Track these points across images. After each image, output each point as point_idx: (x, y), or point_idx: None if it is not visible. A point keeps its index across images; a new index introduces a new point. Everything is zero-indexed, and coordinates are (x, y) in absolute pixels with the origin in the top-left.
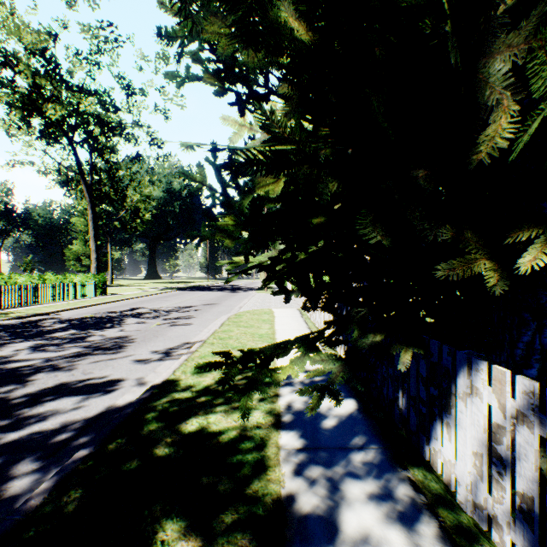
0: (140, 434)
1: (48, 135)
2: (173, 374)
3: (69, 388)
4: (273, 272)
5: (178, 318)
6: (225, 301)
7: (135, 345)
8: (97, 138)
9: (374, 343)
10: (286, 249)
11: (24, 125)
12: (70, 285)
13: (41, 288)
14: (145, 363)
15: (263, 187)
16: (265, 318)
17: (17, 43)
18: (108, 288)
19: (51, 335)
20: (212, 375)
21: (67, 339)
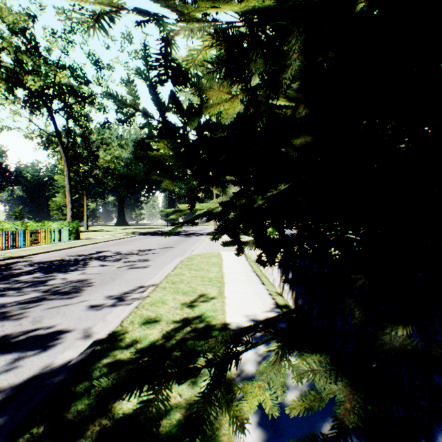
0: (63, 418)
1: (31, 104)
2: (121, 325)
3: (10, 342)
4: (226, 221)
5: (136, 261)
6: (179, 244)
7: (92, 289)
8: (71, 106)
9: (397, 340)
10: (242, 192)
11: (9, 95)
12: (47, 231)
13: (21, 234)
14: (97, 310)
15: (213, 107)
16: (214, 261)
17: (1, 23)
18: (83, 233)
19: (17, 278)
20: (160, 326)
21: (29, 283)
